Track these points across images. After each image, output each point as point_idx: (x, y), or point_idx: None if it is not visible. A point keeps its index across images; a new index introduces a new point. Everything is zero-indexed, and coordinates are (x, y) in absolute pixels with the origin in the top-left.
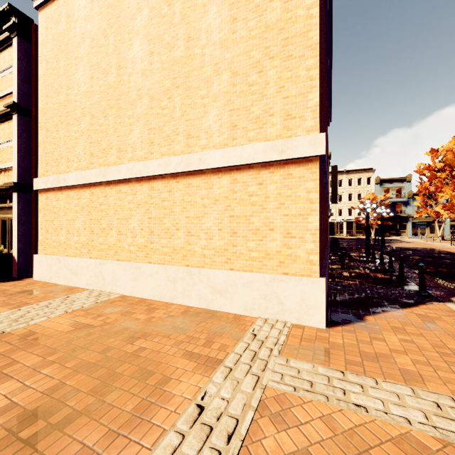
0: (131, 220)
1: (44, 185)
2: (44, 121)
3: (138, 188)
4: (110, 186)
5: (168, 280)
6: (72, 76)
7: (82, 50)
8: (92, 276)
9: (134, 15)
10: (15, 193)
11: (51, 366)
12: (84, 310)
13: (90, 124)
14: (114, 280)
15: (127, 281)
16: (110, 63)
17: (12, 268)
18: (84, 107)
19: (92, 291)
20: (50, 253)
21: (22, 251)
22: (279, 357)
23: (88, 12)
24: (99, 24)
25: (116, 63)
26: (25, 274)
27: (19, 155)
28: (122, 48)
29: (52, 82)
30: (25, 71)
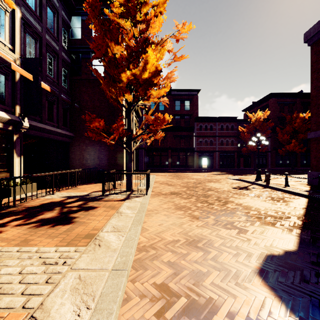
0: None
1: None
2: None
3: None
4: None
5: None
6: None
7: None
8: None
9: None
10: None
11: None
12: None
13: None
14: None
15: None
16: None
17: None
18: None
19: None
20: None
21: None
22: (299, 181)
23: None
24: None
25: None
26: None
27: None
28: None
29: None
30: None
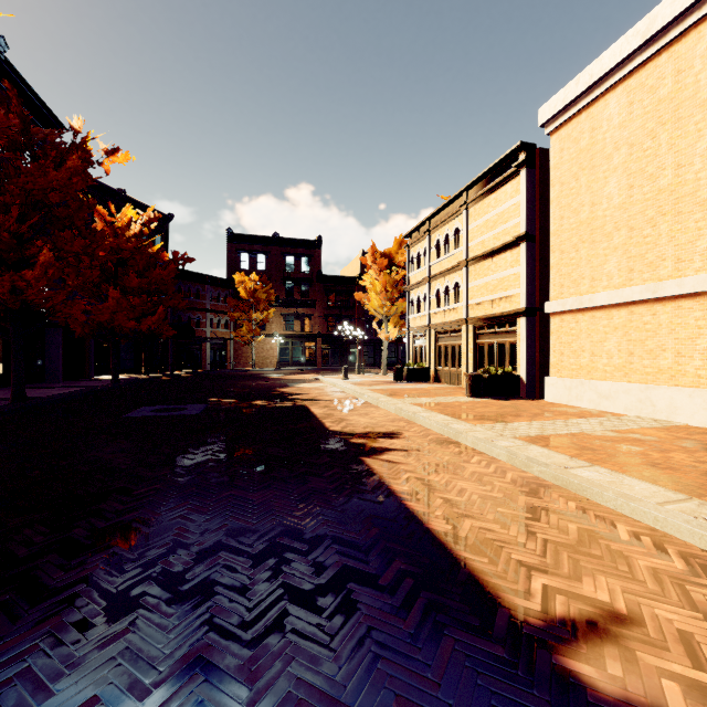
0: (699, 339)
1: (560, 308)
2: (557, 244)
3: None
4: (661, 303)
5: None
6: (598, 191)
7: (615, 161)
8: (633, 401)
9: (706, 101)
10: (522, 317)
11: (697, 453)
12: (659, 429)
13: (628, 238)
14: (672, 407)
15: (695, 410)
16: (661, 165)
17: (519, 389)
18: (617, 221)
19: (638, 416)
20: (565, 376)
21: (528, 373)
22: None
23: (624, 118)
24: (642, 126)
25: (672, 163)
26: (530, 395)
27: (526, 281)
28: (683, 144)
29: (568, 203)
30: (531, 198)
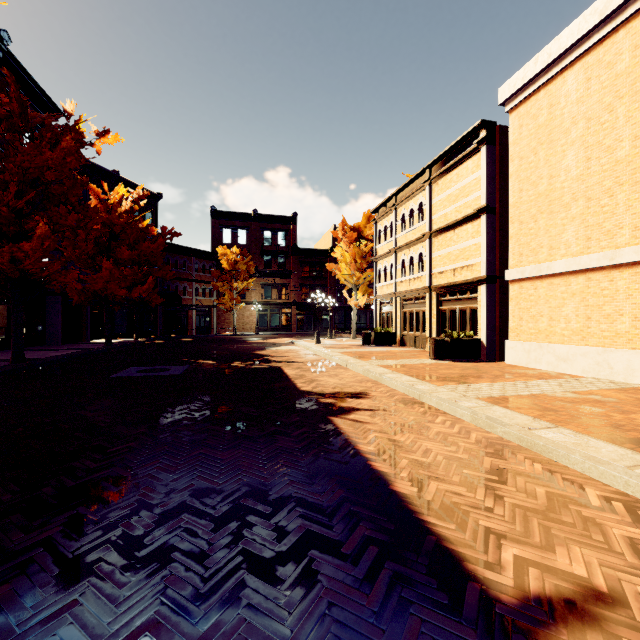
0: None
1: (519, 276)
2: (516, 215)
3: None
4: (619, 269)
5: None
6: (556, 164)
7: (573, 135)
8: (590, 363)
9: None
10: (483, 285)
11: None
12: (618, 390)
13: (585, 208)
14: (629, 370)
15: None
16: (619, 138)
17: (480, 352)
18: (575, 192)
19: (596, 378)
20: (524, 339)
21: (488, 337)
22: None
23: (582, 93)
24: (599, 101)
25: (629, 135)
26: (490, 358)
27: (487, 250)
28: None
29: (527, 176)
30: (491, 173)
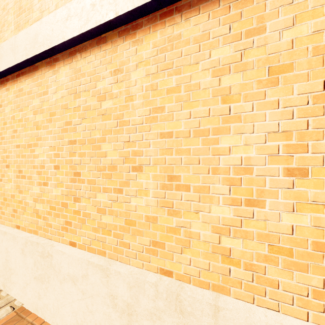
0: (37, 147)
1: None
2: None
3: (49, 78)
4: (6, 85)
5: (111, 305)
6: None
7: None
8: None
9: None
10: None
11: None
12: None
13: None
14: (7, 269)
15: (27, 279)
16: None
17: None
18: None
19: None
20: None
21: None
22: None
23: None
24: None
25: None
26: None
27: None
28: None
29: None
30: None
